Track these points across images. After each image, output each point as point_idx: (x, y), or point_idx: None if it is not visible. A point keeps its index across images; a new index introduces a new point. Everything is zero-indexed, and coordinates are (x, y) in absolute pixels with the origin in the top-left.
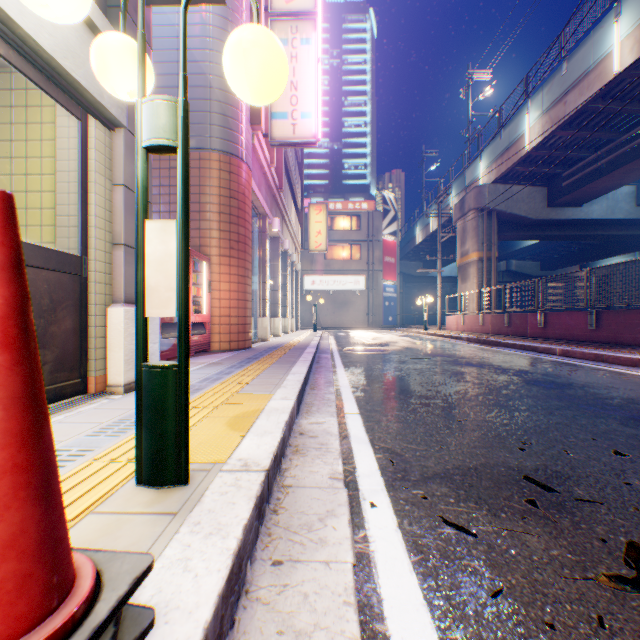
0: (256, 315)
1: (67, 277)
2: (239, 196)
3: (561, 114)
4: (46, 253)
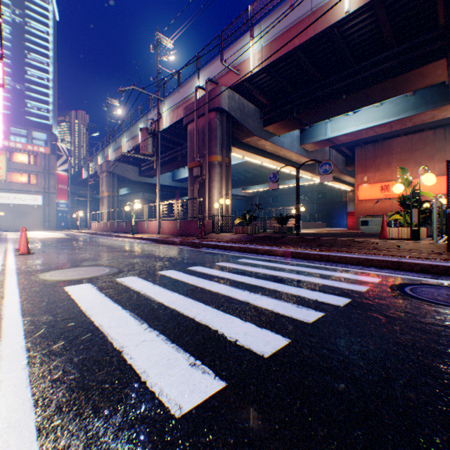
0: None
1: None
2: None
3: (132, 146)
4: None
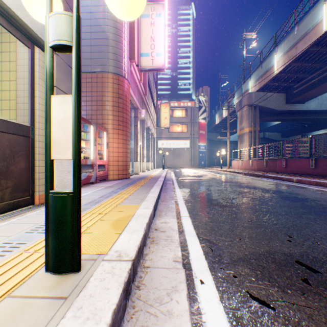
0: (132, 160)
1: (21, 138)
2: (123, 97)
3: (294, 54)
4: (7, 124)
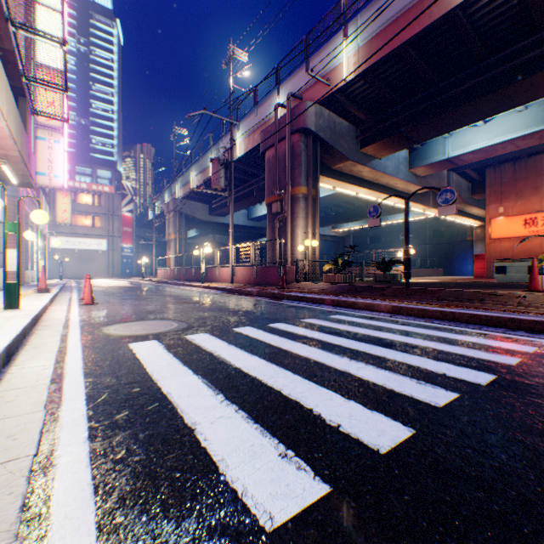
0: None
1: None
2: (21, 216)
3: (201, 180)
4: None
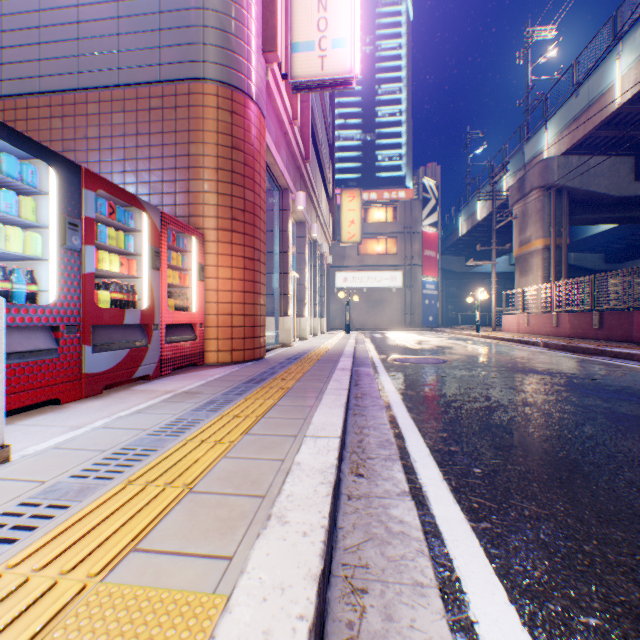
0: (276, 314)
1: None
2: (245, 147)
3: None
4: None
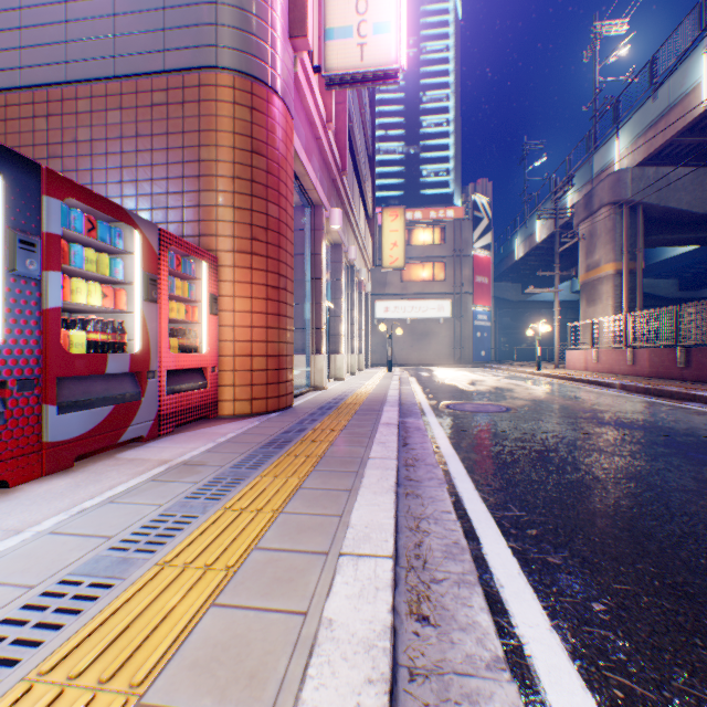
0: (307, 351)
1: None
2: (268, 151)
3: None
4: None
